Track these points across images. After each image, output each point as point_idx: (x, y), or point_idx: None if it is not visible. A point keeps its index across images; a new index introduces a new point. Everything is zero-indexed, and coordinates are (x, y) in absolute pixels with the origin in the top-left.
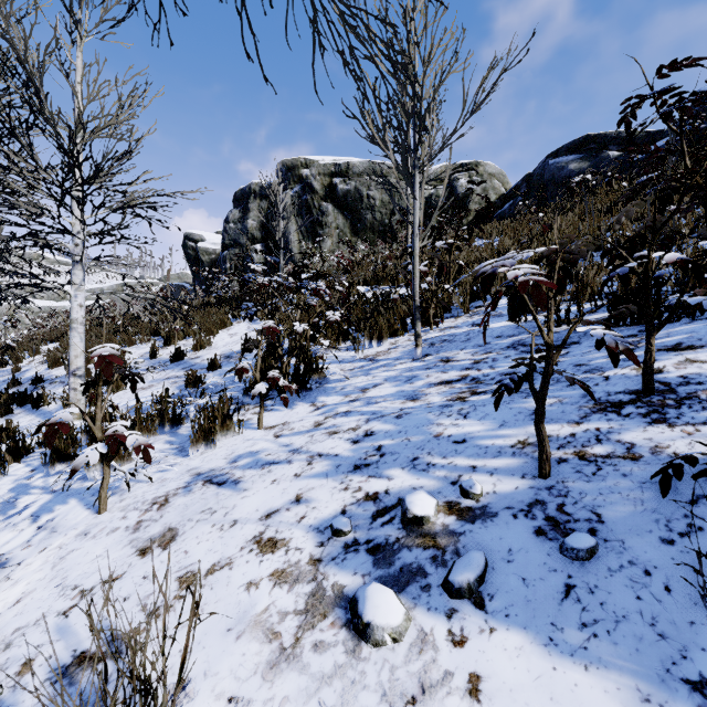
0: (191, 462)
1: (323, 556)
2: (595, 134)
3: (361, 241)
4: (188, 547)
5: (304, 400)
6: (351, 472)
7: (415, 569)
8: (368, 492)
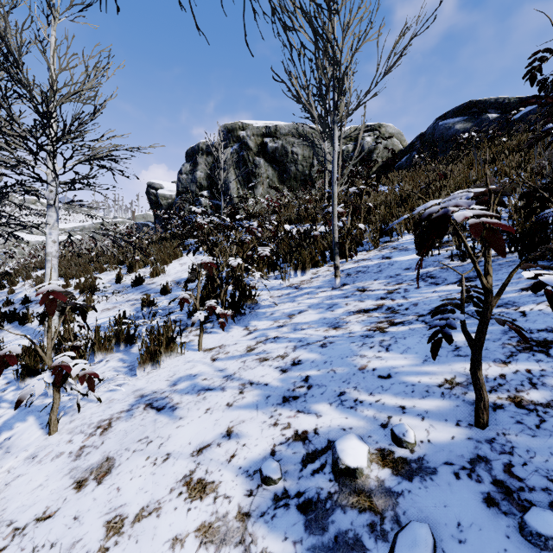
0: (138, 382)
1: (251, 509)
2: (477, 100)
3: (287, 188)
4: (121, 483)
5: (238, 324)
6: (280, 404)
7: (352, 540)
8: (297, 430)
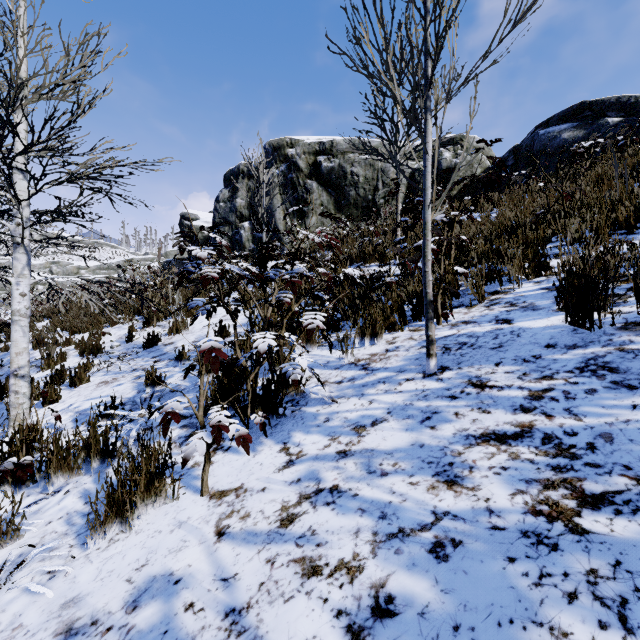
0: (83, 571)
1: None
2: (591, 100)
3: (345, 217)
4: None
5: (273, 435)
6: None
7: None
8: None
